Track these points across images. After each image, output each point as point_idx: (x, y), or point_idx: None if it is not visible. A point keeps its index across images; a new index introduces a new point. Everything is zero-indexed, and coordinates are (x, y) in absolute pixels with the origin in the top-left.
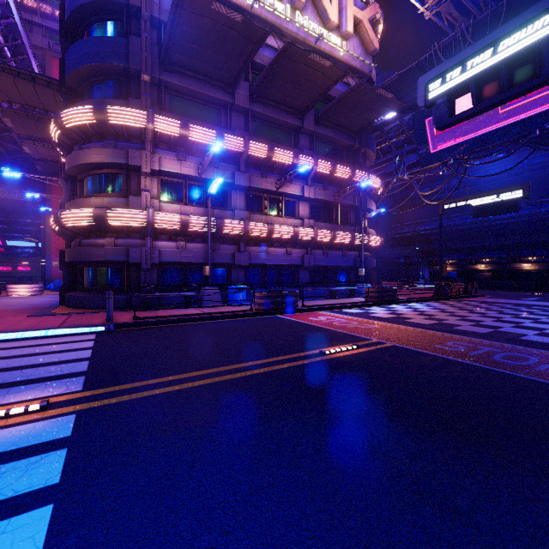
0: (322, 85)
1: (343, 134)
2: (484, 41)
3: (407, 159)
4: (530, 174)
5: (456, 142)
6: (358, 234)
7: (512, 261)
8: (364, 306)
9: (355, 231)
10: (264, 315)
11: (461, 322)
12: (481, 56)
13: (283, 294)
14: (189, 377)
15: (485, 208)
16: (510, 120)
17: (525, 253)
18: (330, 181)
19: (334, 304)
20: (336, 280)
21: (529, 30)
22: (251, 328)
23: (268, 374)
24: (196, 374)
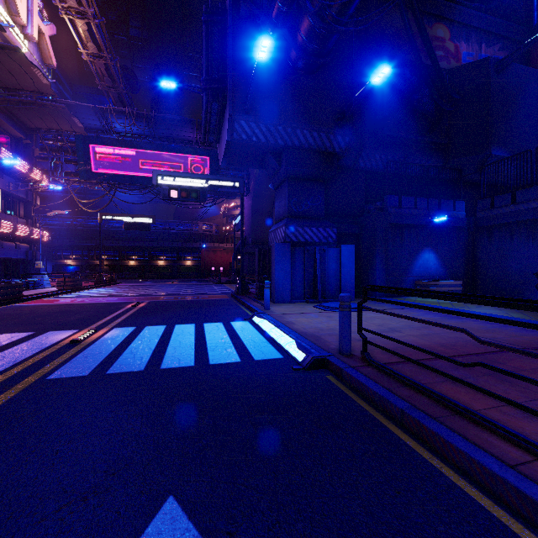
0: (25, 86)
1: (17, 125)
2: (182, 174)
3: (66, 166)
4: (133, 199)
5: (111, 172)
6: (35, 229)
7: (123, 258)
8: (66, 293)
9: (27, 224)
10: (0, 305)
11: (150, 293)
12: (181, 179)
13: (13, 285)
14: (111, 319)
15: (132, 225)
16: (145, 174)
17: (131, 253)
18: (4, 169)
19: (44, 292)
20: (7, 273)
21: (196, 181)
22: (40, 310)
23: (138, 312)
24: (109, 318)
